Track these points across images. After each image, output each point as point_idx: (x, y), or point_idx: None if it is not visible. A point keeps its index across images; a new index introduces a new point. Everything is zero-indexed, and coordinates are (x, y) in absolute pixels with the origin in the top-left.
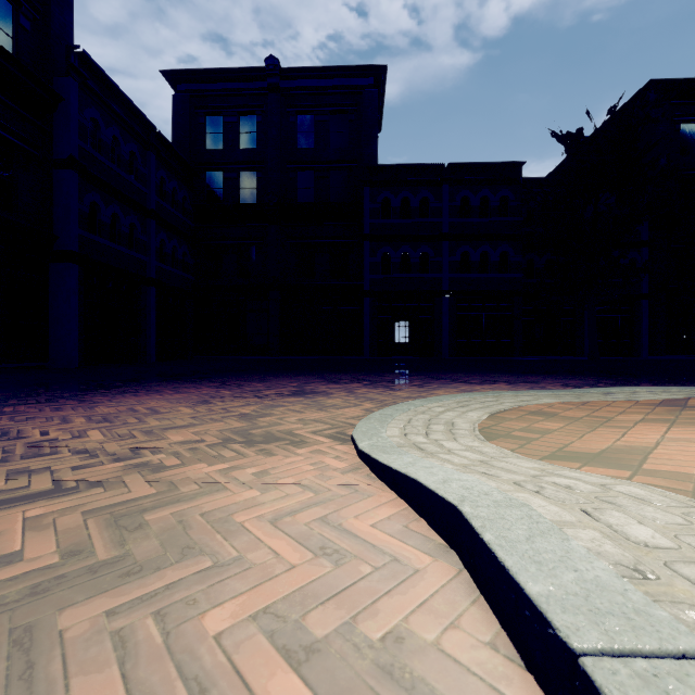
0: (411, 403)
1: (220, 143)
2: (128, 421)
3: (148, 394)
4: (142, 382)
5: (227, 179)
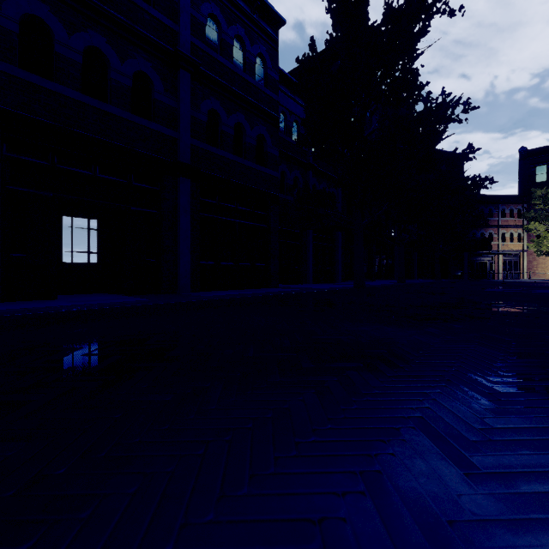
0: None
1: None
2: None
3: None
4: None
5: None
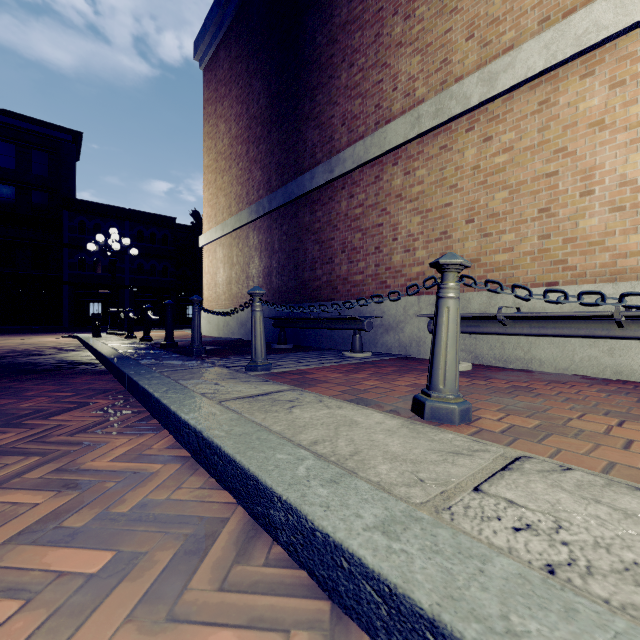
0: None
1: None
2: None
3: None
4: None
5: None
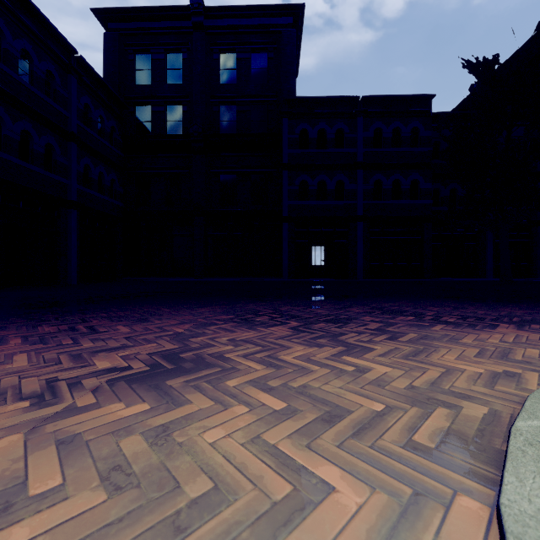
0: None
1: (149, 79)
2: None
3: None
4: None
5: (155, 112)
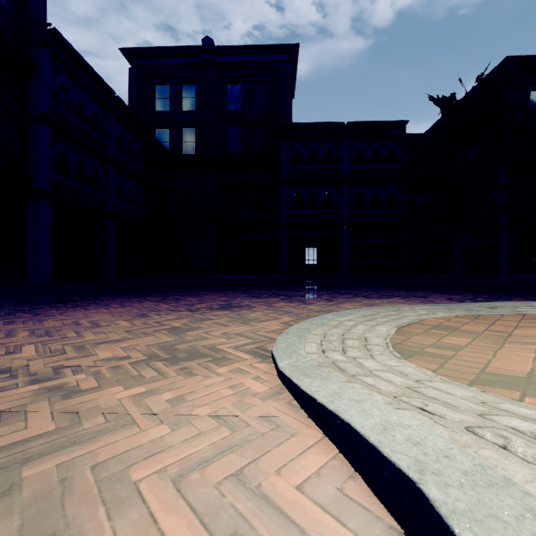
0: (323, 317)
1: (167, 106)
2: (67, 335)
3: (96, 308)
4: (96, 297)
5: (172, 135)
